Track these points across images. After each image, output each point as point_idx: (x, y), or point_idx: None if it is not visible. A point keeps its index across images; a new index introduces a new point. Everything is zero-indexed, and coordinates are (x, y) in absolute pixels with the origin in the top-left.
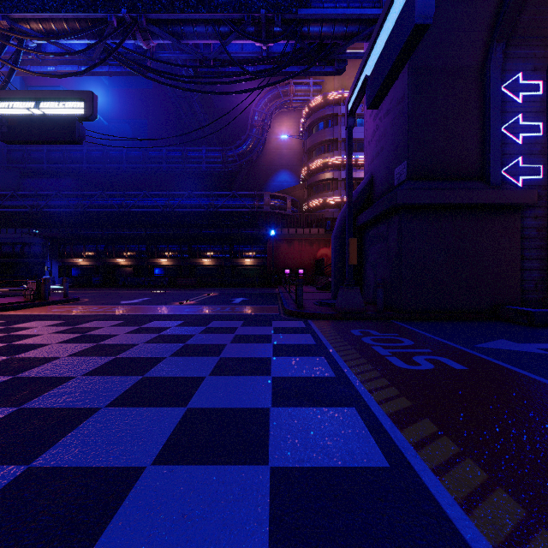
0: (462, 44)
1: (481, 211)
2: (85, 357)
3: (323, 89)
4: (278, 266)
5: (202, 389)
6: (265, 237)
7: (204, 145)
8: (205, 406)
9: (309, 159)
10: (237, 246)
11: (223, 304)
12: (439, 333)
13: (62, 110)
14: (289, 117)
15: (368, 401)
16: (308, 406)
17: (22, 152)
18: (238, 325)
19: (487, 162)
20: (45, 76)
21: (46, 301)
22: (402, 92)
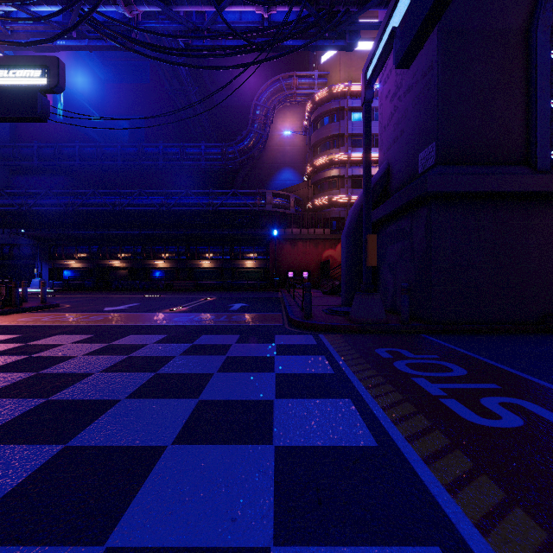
0: (504, 1)
1: (527, 202)
2: (1, 400)
3: (328, 82)
4: (281, 269)
5: (152, 481)
6: (267, 238)
7: (203, 141)
8: (142, 541)
9: (314, 156)
10: (238, 247)
11: (218, 311)
12: (491, 354)
13: (22, 80)
14: (293, 113)
15: (458, 522)
16: (346, 541)
17: (11, 149)
18: (232, 342)
19: (533, 142)
20: (7, 44)
21: (17, 308)
22: (430, 61)
